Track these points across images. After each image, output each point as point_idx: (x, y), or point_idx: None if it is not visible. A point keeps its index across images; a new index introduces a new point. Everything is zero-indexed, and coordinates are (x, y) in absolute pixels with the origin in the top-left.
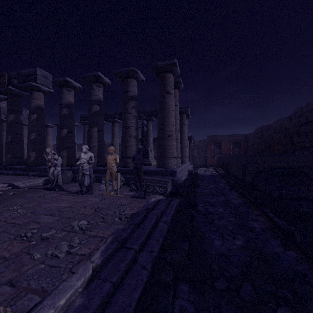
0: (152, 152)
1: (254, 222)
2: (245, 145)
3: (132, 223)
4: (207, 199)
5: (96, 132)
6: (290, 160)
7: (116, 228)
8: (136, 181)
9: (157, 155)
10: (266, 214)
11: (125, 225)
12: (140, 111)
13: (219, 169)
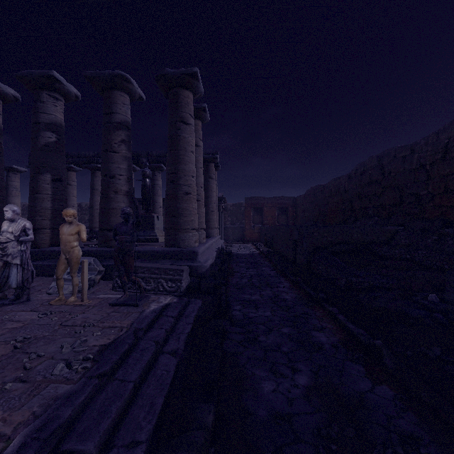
0: (161, 220)
1: (319, 333)
2: (294, 212)
3: (96, 373)
4: (246, 296)
5: (49, 182)
6: (354, 232)
7: (50, 395)
8: (121, 273)
9: (165, 226)
10: (334, 316)
11: (77, 383)
12: (142, 154)
13: (261, 245)
